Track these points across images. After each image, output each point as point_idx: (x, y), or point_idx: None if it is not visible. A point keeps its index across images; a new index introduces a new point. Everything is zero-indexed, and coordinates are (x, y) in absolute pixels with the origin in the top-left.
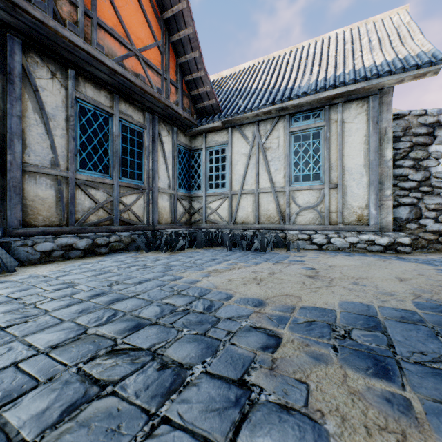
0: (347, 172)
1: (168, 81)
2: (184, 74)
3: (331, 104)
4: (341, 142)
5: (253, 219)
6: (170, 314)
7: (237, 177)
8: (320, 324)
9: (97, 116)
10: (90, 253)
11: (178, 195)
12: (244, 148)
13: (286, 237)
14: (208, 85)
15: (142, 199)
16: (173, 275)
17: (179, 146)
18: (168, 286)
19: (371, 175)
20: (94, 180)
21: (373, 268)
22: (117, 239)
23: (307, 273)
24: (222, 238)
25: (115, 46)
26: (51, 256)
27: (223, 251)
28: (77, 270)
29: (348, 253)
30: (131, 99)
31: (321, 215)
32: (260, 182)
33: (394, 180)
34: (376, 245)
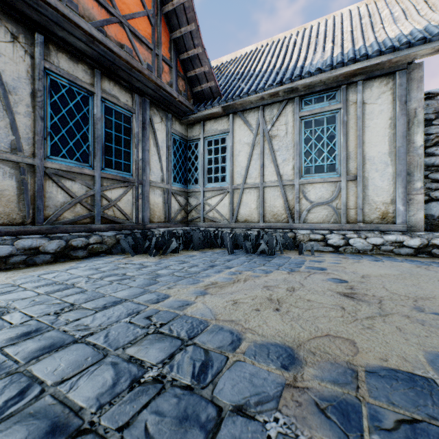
0: (369, 161)
1: (160, 58)
2: (179, 52)
3: (349, 83)
4: (361, 127)
5: (257, 216)
6: (128, 393)
7: (239, 169)
8: (437, 435)
9: (73, 93)
10: (63, 258)
11: (173, 190)
12: (246, 137)
13: (295, 238)
14: (207, 64)
15: (130, 193)
16: (156, 292)
17: (174, 135)
18: (143, 315)
19: (398, 164)
20: (70, 170)
21: (421, 280)
22: (98, 240)
23: (339, 288)
24: (222, 238)
25: (94, 7)
26: (8, 262)
27: (223, 254)
28: (31, 283)
29: (372, 256)
30: (117, 77)
31: (337, 212)
32: (265, 175)
33: (424, 171)
34: (405, 247)
